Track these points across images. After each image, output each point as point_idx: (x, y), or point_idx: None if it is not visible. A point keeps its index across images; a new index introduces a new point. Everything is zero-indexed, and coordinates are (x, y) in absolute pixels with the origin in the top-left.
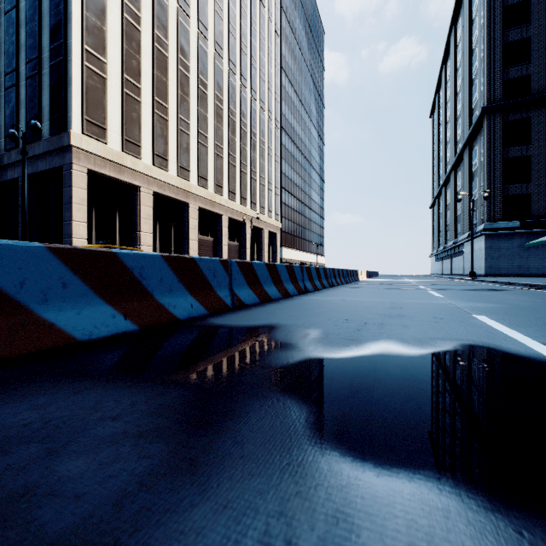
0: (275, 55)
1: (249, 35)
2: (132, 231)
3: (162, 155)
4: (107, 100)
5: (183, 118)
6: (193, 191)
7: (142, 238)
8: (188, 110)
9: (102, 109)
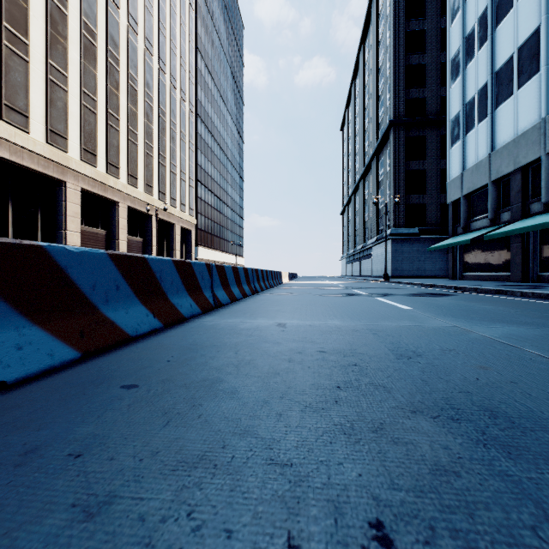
0: (189, 29)
1: None
2: None
3: (18, 108)
4: None
5: (56, 65)
6: (72, 166)
7: None
8: (64, 57)
9: None
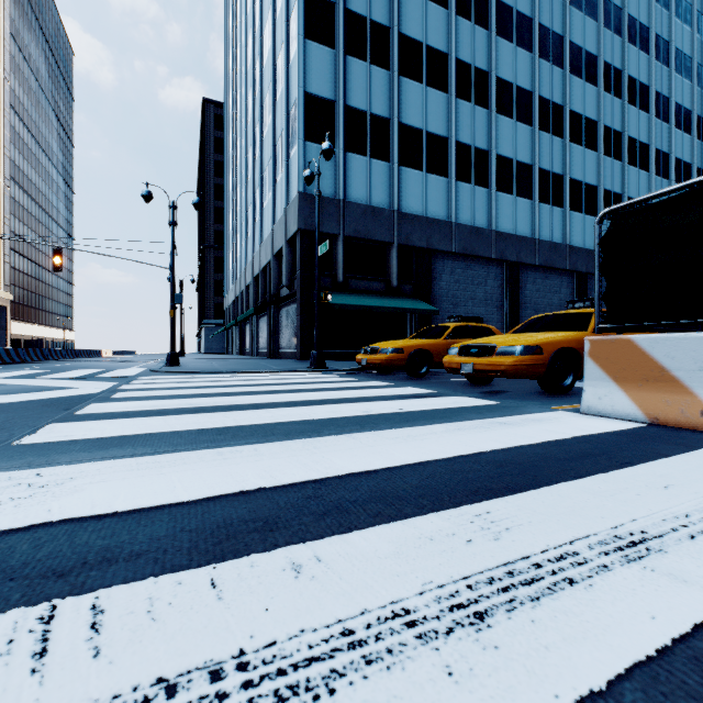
0: (4, 104)
1: None
2: None
3: None
4: None
5: None
6: None
7: None
8: None
9: None
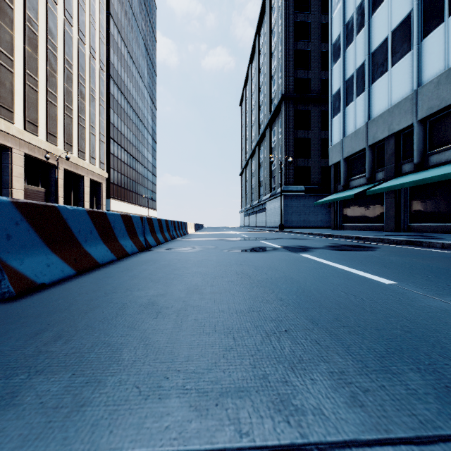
0: None
1: None
2: None
3: None
4: None
5: None
6: None
7: None
8: None
9: None
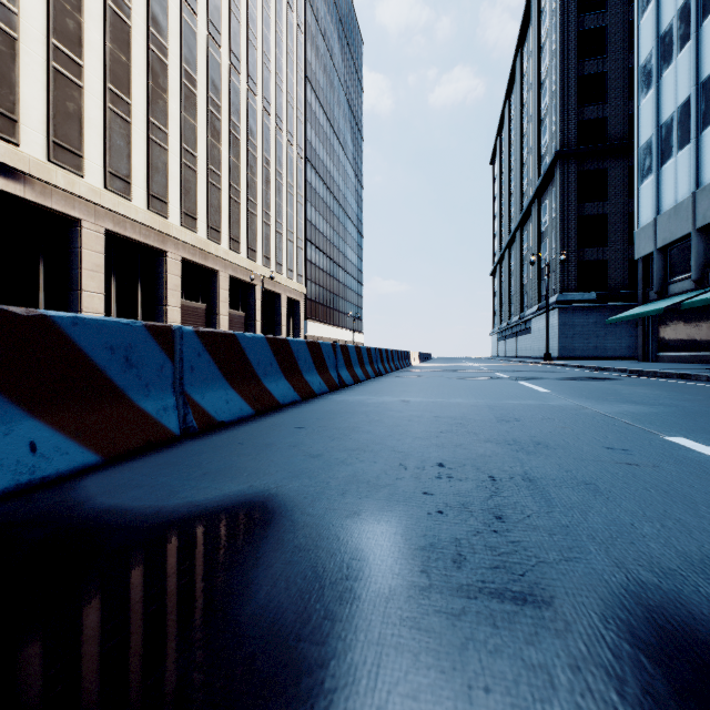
0: (297, 57)
1: (260, 22)
2: (68, 289)
3: (121, 175)
4: (18, 74)
5: (157, 123)
6: (173, 234)
7: (86, 301)
8: (164, 112)
9: (9, 88)
